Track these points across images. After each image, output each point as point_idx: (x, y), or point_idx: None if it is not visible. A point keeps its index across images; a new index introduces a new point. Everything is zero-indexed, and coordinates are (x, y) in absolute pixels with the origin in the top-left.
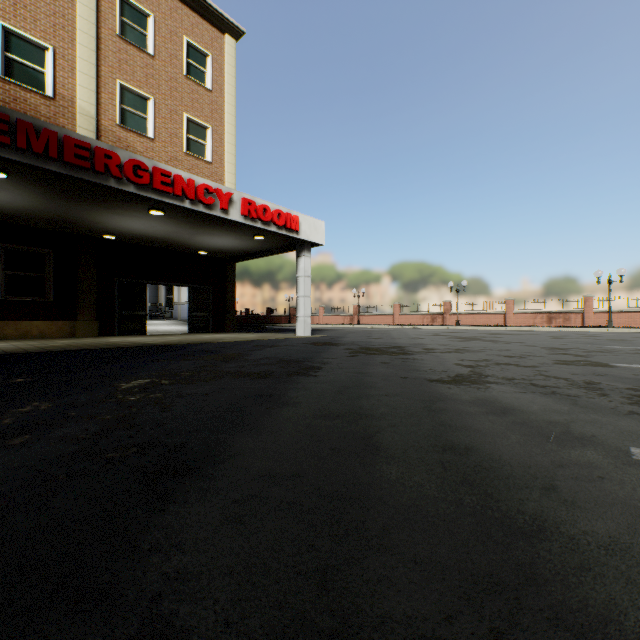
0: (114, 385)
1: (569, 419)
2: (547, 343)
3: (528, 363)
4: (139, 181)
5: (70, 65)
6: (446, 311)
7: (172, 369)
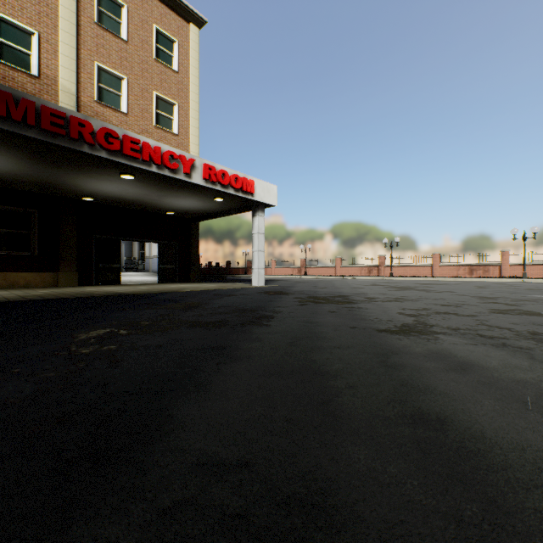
0: (72, 335)
1: (536, 378)
2: (475, 292)
3: (466, 312)
4: (110, 147)
5: (53, 48)
6: (381, 264)
7: (134, 318)
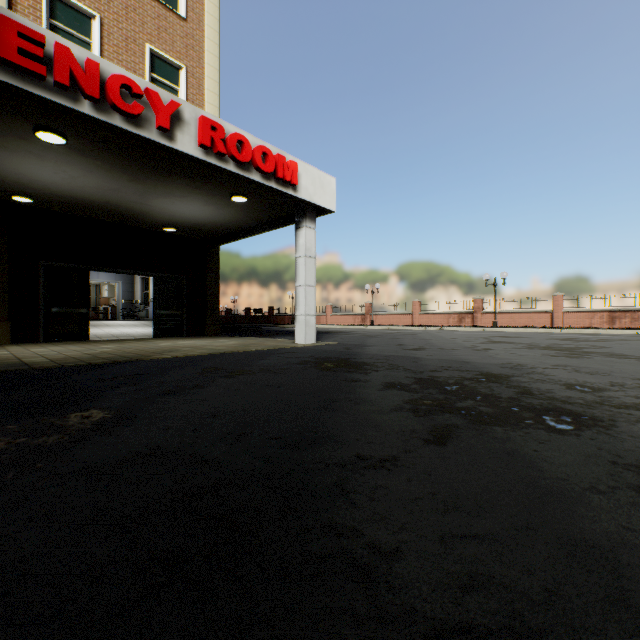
0: None
1: None
2: None
3: None
4: None
5: None
6: (477, 309)
7: None
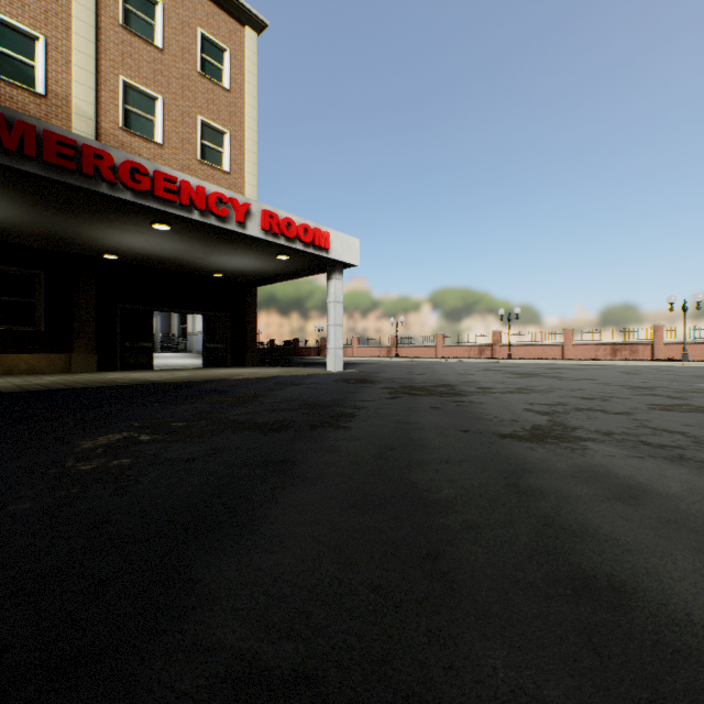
0: (73, 443)
1: None
2: (623, 380)
3: (617, 408)
4: (137, 187)
5: (64, 58)
6: (496, 342)
7: (163, 417)
